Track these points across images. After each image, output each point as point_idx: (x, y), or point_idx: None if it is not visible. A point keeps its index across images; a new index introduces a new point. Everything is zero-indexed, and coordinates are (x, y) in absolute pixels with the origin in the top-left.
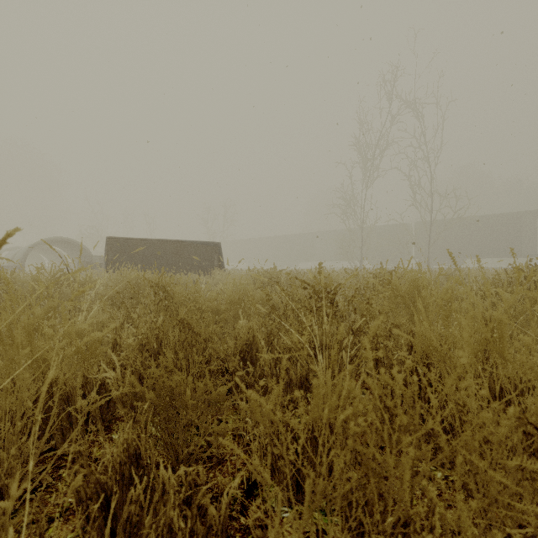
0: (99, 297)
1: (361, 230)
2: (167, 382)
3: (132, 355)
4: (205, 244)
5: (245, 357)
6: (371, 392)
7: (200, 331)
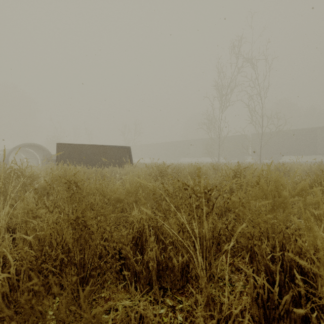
0: (19, 193)
1: (219, 138)
2: (36, 306)
3: (25, 256)
4: (120, 147)
5: (137, 242)
6: (239, 270)
7: (92, 229)
